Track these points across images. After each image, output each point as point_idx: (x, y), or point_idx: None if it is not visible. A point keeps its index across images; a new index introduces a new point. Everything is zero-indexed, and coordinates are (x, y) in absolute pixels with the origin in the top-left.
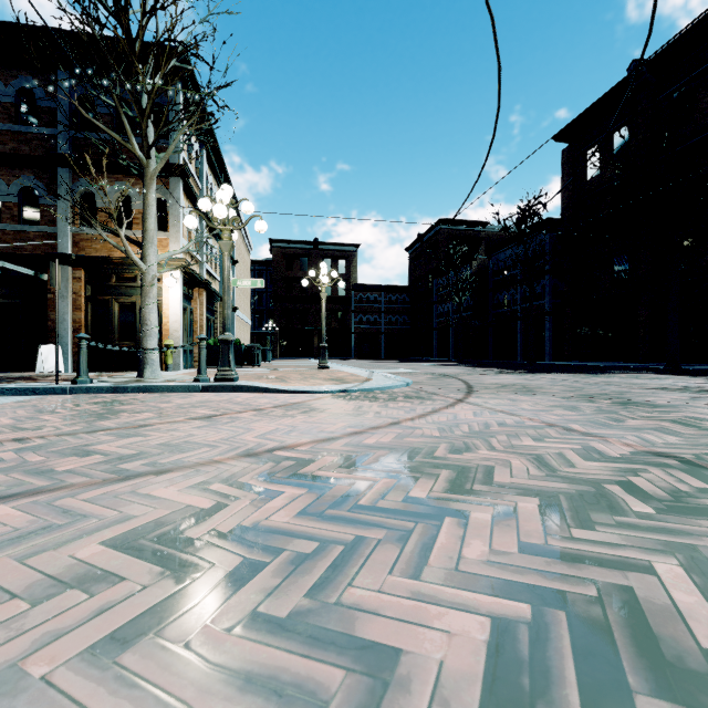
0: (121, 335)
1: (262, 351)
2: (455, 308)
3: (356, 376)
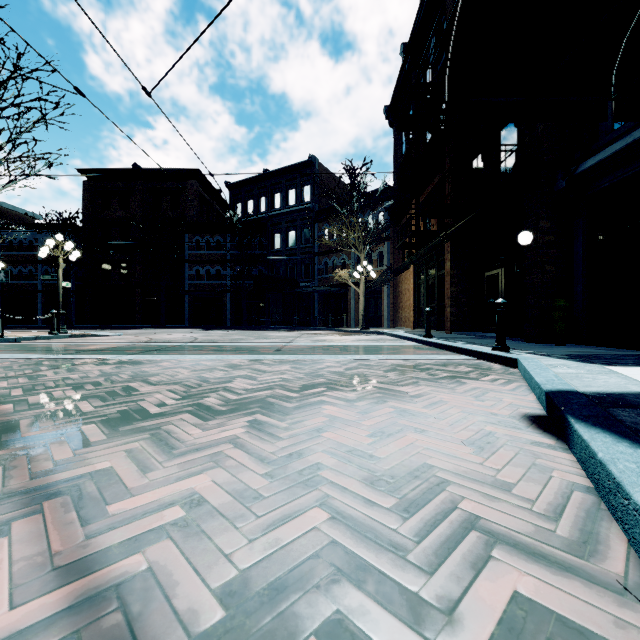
0: None
1: None
2: None
3: None
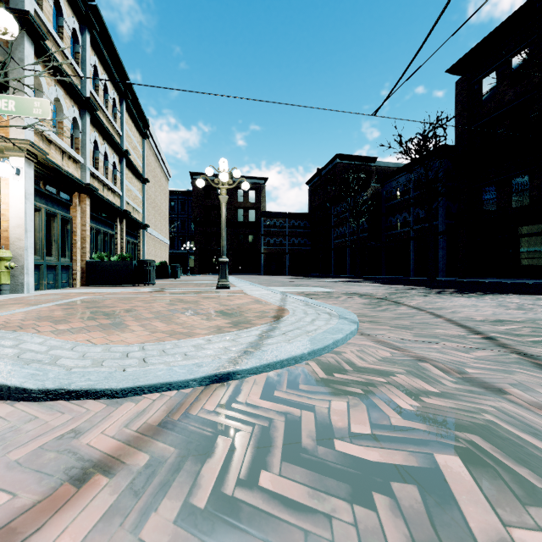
0: None
1: (172, 267)
2: (351, 230)
3: (262, 303)
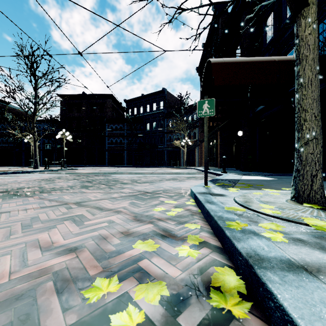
0: None
1: None
2: (0, 141)
3: None
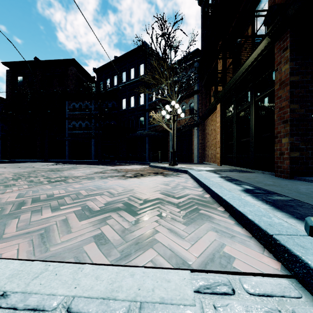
0: None
1: None
2: None
3: None
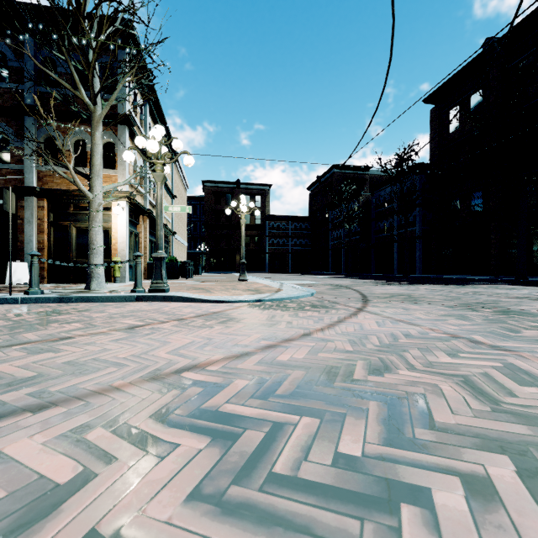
0: (78, 254)
1: (195, 266)
2: (345, 233)
3: (269, 287)
